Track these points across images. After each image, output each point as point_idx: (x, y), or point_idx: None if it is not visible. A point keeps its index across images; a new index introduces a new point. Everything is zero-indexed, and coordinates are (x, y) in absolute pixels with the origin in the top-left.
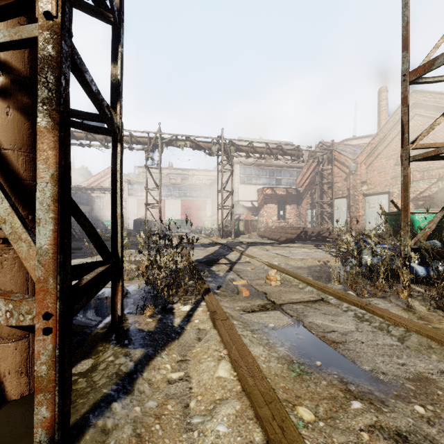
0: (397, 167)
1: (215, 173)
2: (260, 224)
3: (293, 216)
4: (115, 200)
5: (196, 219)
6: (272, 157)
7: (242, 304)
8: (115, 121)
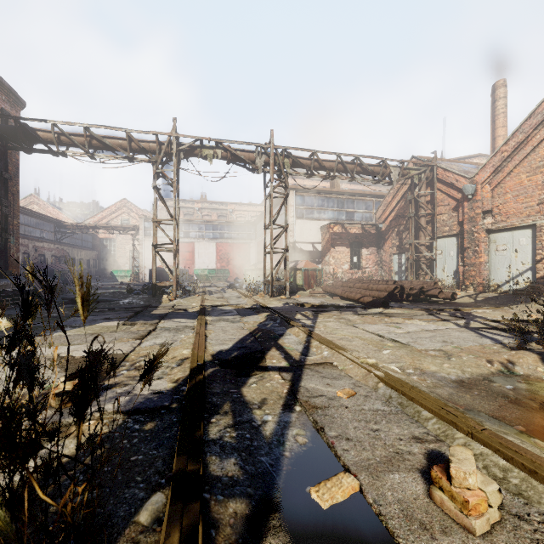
0: None
1: (262, 207)
2: (325, 275)
3: (372, 263)
4: None
5: (237, 268)
6: (345, 176)
7: None
8: None
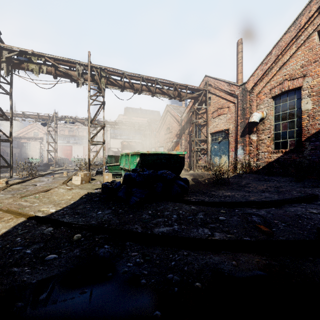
0: (165, 136)
1: None
2: None
3: None
4: (11, 154)
5: None
6: (119, 127)
7: (47, 177)
8: (10, 140)
